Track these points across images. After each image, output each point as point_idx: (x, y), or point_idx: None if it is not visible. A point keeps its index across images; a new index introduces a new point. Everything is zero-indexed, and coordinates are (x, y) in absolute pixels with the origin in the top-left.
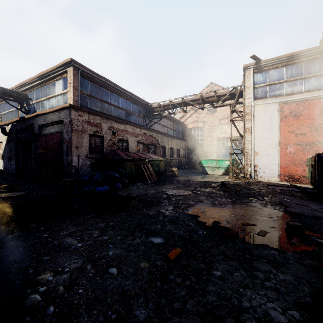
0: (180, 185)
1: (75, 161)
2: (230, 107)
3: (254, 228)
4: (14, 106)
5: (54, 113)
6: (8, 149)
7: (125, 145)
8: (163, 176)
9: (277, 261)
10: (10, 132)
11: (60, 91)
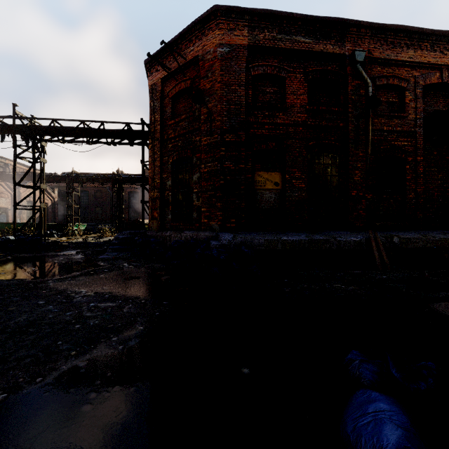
0: None
1: None
2: None
3: None
4: None
5: None
6: None
7: None
8: None
9: None
10: None
11: None
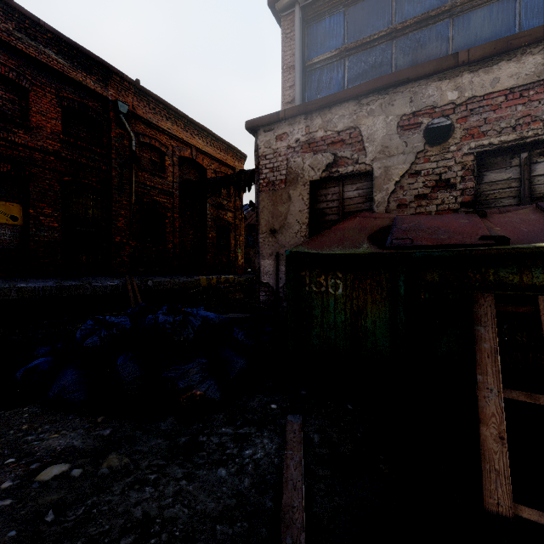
0: None
1: (268, 270)
2: None
3: None
4: None
5: None
6: None
7: None
8: None
9: None
10: None
11: None
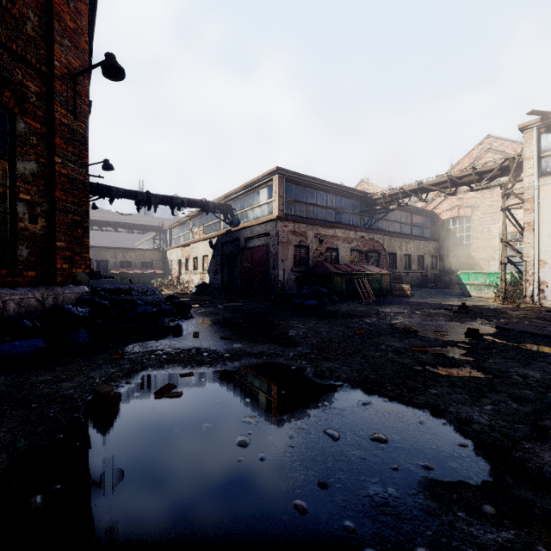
0: (404, 306)
1: (281, 275)
2: (502, 189)
3: (441, 333)
4: (220, 218)
5: (260, 225)
6: (214, 262)
7: (335, 255)
8: (388, 297)
9: (428, 340)
10: (216, 245)
11: (265, 200)
